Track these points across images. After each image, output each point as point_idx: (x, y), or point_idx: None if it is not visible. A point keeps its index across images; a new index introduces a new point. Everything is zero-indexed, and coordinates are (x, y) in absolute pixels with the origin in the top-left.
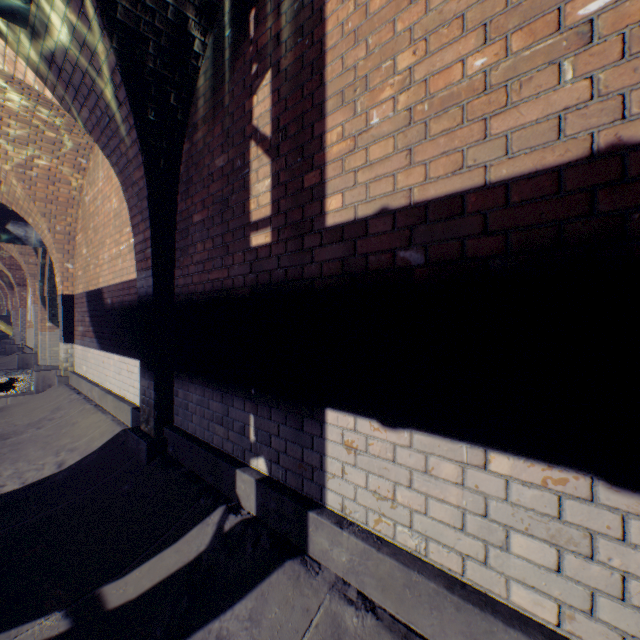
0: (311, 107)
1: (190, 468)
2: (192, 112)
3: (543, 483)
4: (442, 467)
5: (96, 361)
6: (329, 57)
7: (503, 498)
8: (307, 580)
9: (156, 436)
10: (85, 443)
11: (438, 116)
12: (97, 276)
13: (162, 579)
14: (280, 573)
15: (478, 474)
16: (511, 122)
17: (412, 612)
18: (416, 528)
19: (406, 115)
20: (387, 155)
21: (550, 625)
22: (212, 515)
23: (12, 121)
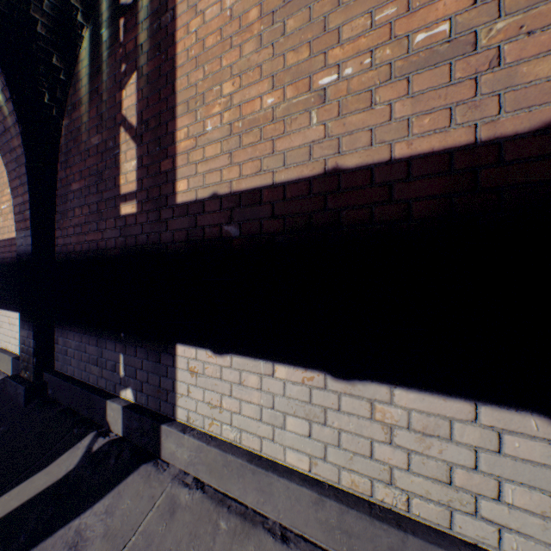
0: (166, 109)
1: (68, 405)
2: (71, 92)
3: (303, 381)
4: (250, 379)
5: None
6: (179, 73)
7: (283, 394)
8: (156, 476)
9: (35, 381)
10: None
11: (247, 132)
12: None
13: (31, 497)
14: (135, 475)
15: (269, 380)
16: (287, 144)
17: (228, 483)
18: (235, 424)
19: (229, 128)
20: (217, 155)
21: (306, 472)
22: (83, 440)
23: None
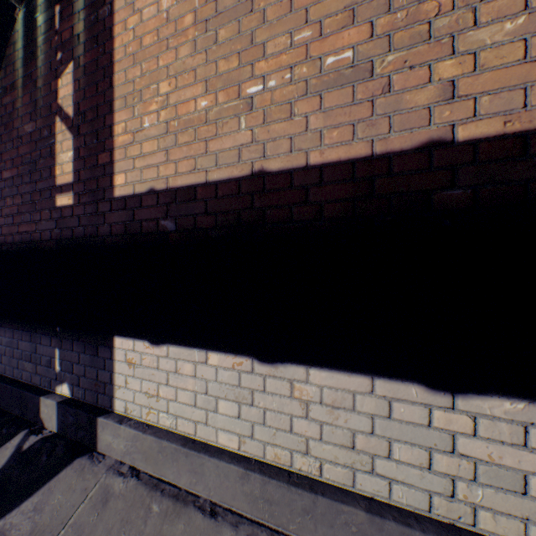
0: (104, 102)
1: None
2: (2, 75)
3: (233, 366)
4: (185, 367)
5: None
6: (117, 67)
7: (215, 380)
8: (91, 468)
9: None
10: None
11: (183, 132)
12: None
13: None
14: (69, 469)
15: (203, 367)
16: (219, 146)
17: (163, 468)
18: (171, 412)
19: (165, 126)
20: (154, 151)
21: (236, 450)
22: (13, 440)
23: None
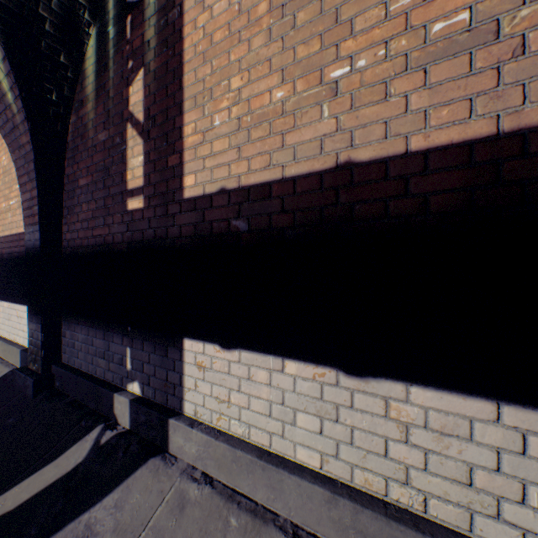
0: (173, 104)
1: (75, 398)
2: (78, 90)
3: (313, 377)
4: (258, 374)
5: None
6: (186, 68)
7: (293, 390)
8: (164, 470)
9: (43, 373)
10: None
11: (256, 127)
12: None
13: (40, 490)
14: (144, 469)
15: (279, 376)
16: (297, 138)
17: (237, 479)
18: (243, 419)
19: (237, 122)
20: (225, 149)
21: (317, 469)
22: (91, 433)
23: None
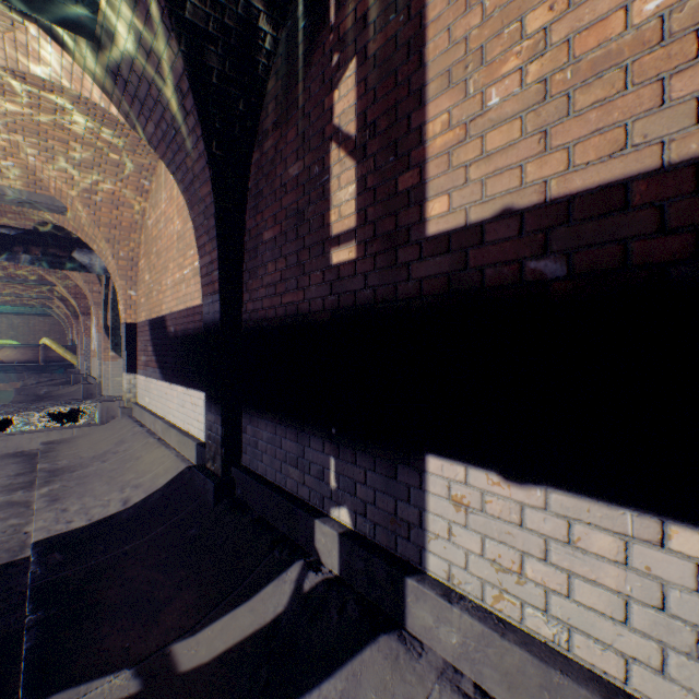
0: (407, 95)
1: (261, 514)
2: (262, 118)
3: None
4: (593, 538)
5: (159, 392)
6: (431, 31)
7: (691, 588)
8: (408, 662)
9: (223, 476)
10: (149, 479)
11: (587, 84)
12: (160, 303)
13: (236, 642)
14: (374, 650)
15: (650, 552)
16: None
17: None
18: (554, 613)
19: (539, 88)
20: (511, 142)
21: None
22: (289, 571)
23: (78, 144)
